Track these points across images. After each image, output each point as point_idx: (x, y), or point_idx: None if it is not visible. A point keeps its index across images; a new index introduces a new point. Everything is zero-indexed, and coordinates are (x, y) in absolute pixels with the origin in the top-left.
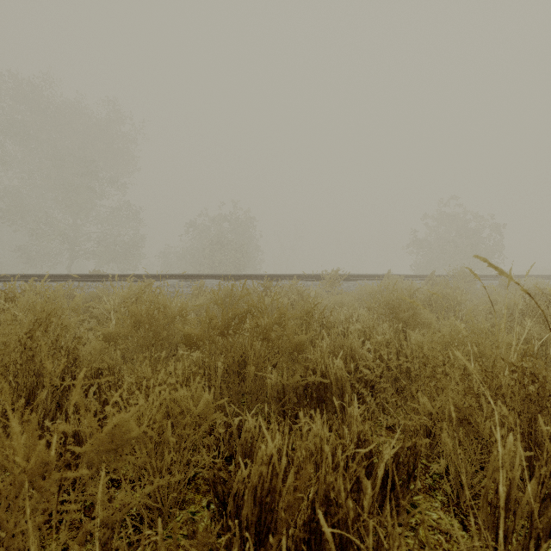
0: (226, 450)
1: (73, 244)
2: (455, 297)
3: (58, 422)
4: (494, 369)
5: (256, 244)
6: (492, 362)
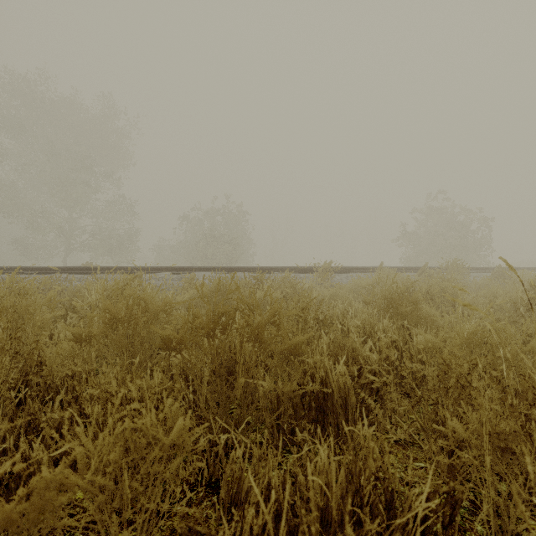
0: (211, 473)
1: (69, 237)
2: (453, 290)
3: (8, 444)
4: (534, 381)
5: (249, 238)
6: (518, 368)
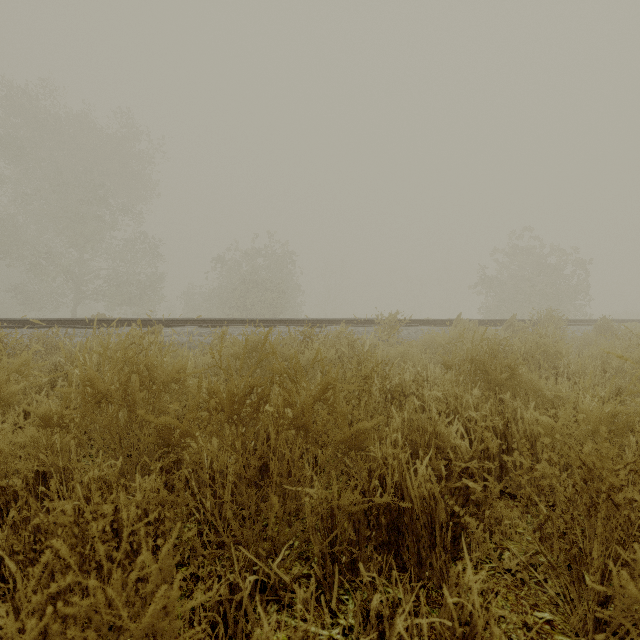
0: (231, 634)
1: (79, 283)
2: (555, 349)
3: None
4: None
5: (296, 283)
6: None
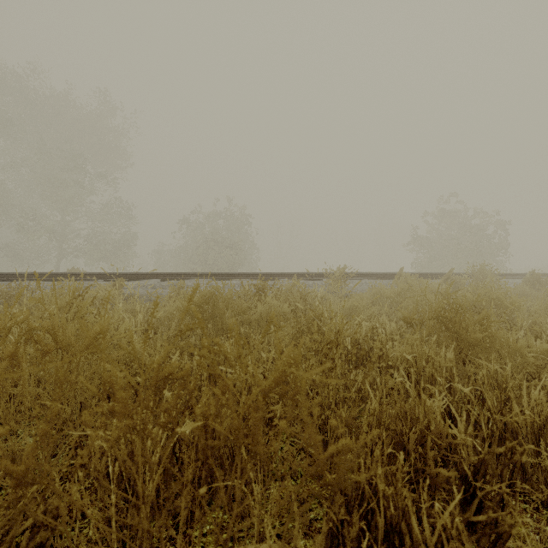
0: None
1: (61, 242)
2: (508, 302)
3: None
4: None
5: (252, 242)
6: None
